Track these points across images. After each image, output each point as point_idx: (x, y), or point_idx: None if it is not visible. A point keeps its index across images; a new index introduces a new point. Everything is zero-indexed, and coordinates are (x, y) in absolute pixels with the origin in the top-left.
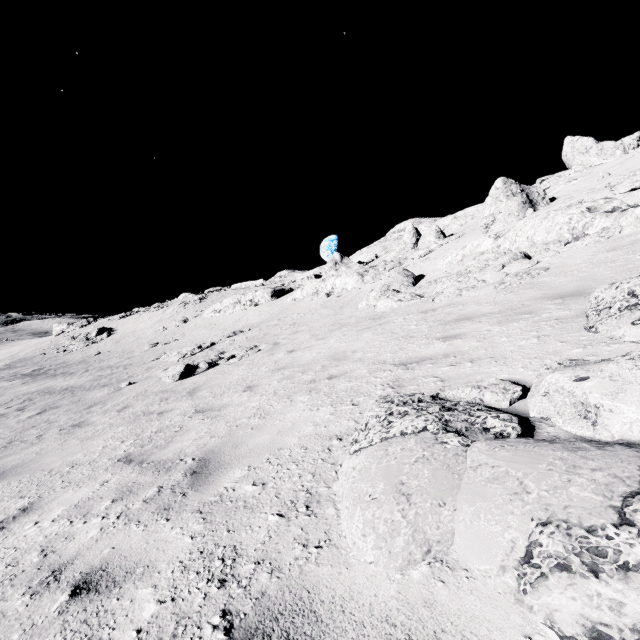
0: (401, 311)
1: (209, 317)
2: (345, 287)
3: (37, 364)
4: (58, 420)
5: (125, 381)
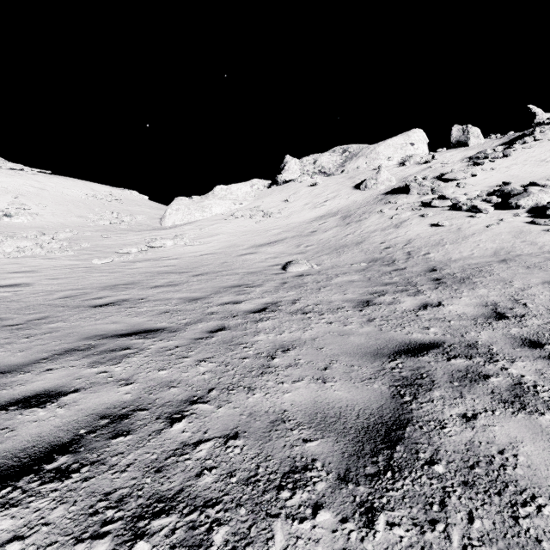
0: None
1: None
2: None
3: None
4: None
5: None
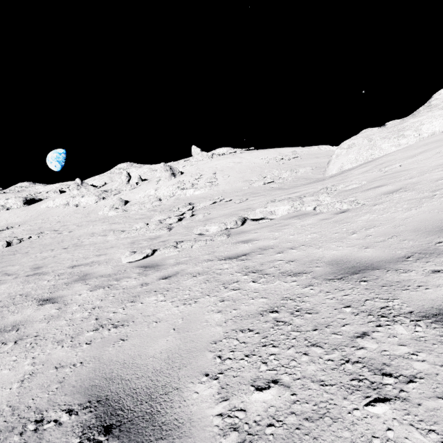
0: (118, 216)
1: None
2: (88, 202)
3: None
4: None
5: None
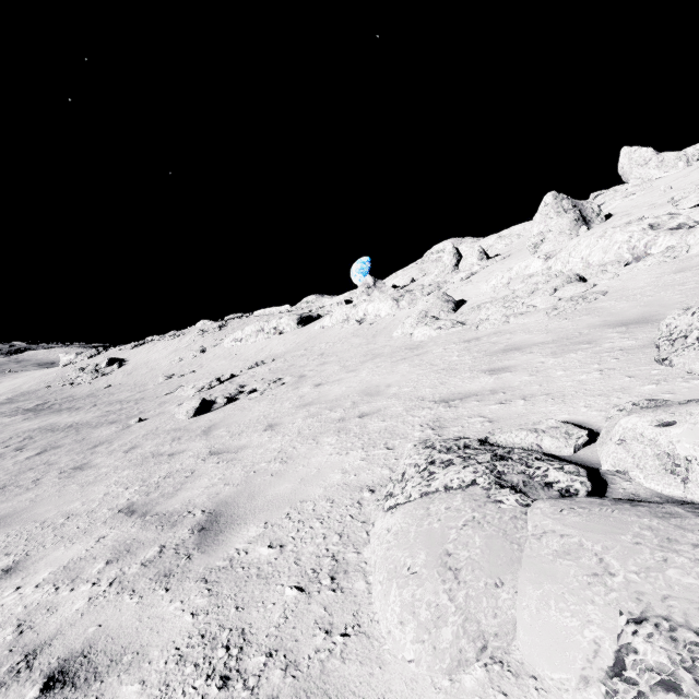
0: (441, 340)
1: (229, 346)
2: (378, 313)
3: (41, 398)
4: (59, 462)
5: (135, 417)
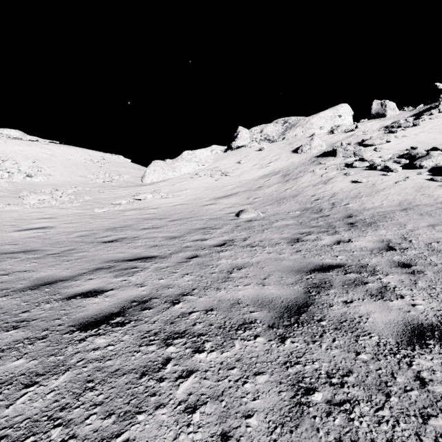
0: None
1: None
2: None
3: None
4: None
5: None
